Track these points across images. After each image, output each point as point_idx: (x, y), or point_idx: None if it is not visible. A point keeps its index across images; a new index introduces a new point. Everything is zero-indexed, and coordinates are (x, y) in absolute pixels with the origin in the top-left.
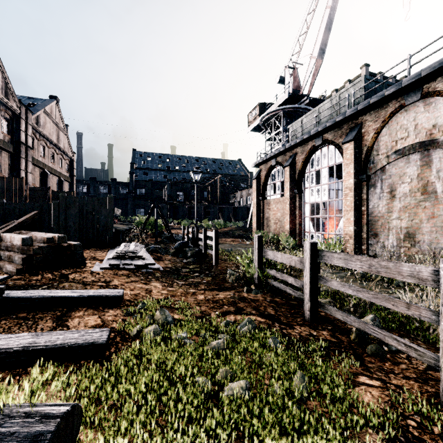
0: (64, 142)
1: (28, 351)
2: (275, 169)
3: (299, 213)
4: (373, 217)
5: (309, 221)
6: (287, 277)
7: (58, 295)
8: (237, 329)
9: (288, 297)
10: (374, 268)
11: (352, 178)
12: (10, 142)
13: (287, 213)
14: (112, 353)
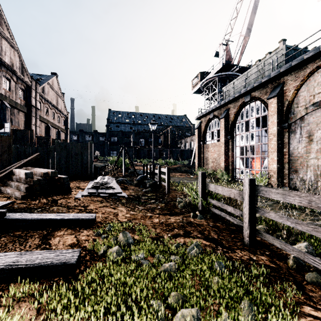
0: (61, 105)
1: (11, 269)
2: (213, 121)
3: (231, 154)
4: (293, 157)
5: (239, 160)
6: (227, 207)
7: (45, 218)
8: (186, 252)
9: (227, 223)
10: (315, 203)
11: (276, 126)
12: (25, 106)
13: (222, 154)
14: (81, 271)
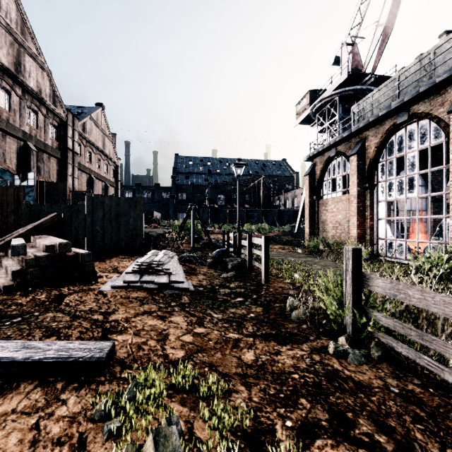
0: (109, 149)
1: None
2: (334, 162)
3: (370, 214)
4: None
5: (385, 224)
6: (445, 347)
7: None
8: None
9: (433, 381)
10: None
11: None
12: (58, 149)
13: (353, 214)
14: None
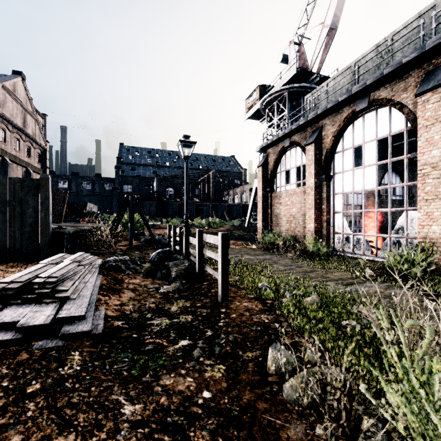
0: (33, 128)
1: None
2: (288, 153)
3: (327, 207)
4: None
5: (341, 218)
6: None
7: None
8: None
9: None
10: None
11: (438, 148)
12: None
13: (310, 207)
14: None
